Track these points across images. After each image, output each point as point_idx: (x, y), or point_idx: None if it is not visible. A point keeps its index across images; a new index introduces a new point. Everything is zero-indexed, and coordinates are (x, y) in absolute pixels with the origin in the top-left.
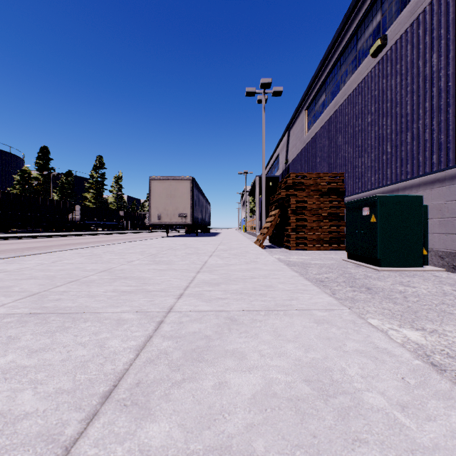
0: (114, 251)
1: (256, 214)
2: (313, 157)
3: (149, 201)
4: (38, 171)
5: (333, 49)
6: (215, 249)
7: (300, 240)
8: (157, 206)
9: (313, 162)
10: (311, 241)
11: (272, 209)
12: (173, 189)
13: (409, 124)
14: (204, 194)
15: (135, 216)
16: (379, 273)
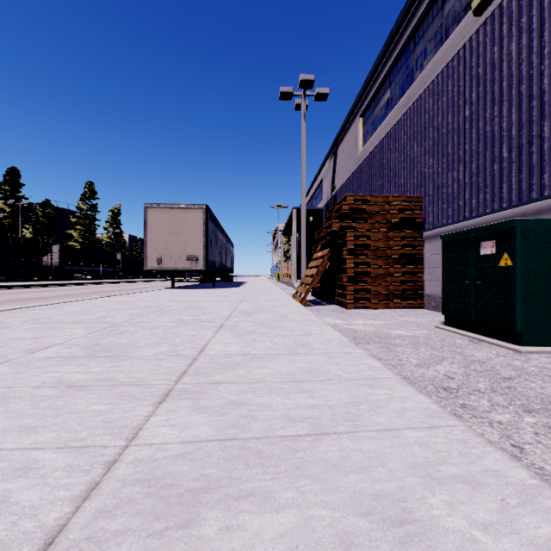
0: (51, 317)
1: (293, 257)
2: (373, 179)
3: (145, 239)
4: (4, 200)
5: (403, 23)
6: (232, 311)
7: (360, 294)
8: (156, 245)
9: (373, 186)
10: (376, 295)
11: (317, 250)
12: (179, 222)
13: (547, 107)
14: (224, 230)
15: (136, 261)
16: (531, 361)
